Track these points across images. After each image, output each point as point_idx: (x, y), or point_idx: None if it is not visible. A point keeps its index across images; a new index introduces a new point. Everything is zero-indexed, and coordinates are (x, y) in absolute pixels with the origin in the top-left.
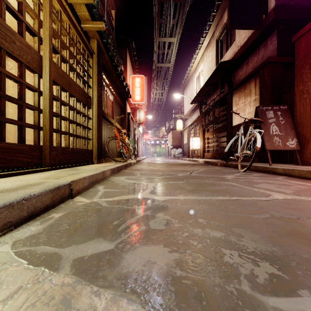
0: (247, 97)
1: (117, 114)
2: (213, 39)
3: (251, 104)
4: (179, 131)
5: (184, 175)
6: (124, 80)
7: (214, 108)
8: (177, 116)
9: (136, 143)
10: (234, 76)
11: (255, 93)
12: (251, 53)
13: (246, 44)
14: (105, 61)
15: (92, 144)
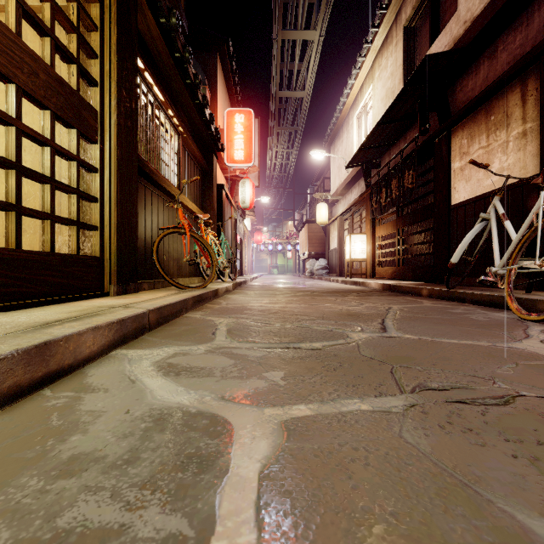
0: (495, 133)
1: (193, 182)
2: (396, 27)
3: (511, 146)
4: (321, 225)
5: (374, 340)
6: (206, 103)
7: (401, 170)
8: (318, 196)
9: (239, 248)
10: (452, 93)
11: (525, 117)
12: (501, 33)
13: (492, 8)
14: (151, 40)
15: (100, 240)
